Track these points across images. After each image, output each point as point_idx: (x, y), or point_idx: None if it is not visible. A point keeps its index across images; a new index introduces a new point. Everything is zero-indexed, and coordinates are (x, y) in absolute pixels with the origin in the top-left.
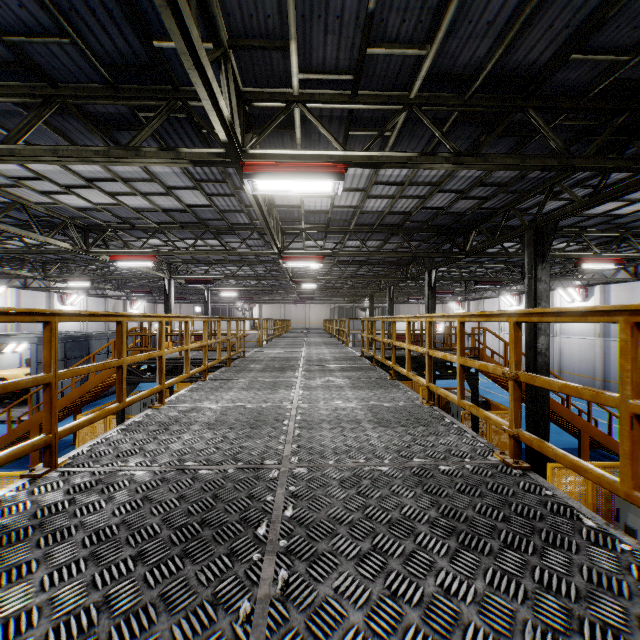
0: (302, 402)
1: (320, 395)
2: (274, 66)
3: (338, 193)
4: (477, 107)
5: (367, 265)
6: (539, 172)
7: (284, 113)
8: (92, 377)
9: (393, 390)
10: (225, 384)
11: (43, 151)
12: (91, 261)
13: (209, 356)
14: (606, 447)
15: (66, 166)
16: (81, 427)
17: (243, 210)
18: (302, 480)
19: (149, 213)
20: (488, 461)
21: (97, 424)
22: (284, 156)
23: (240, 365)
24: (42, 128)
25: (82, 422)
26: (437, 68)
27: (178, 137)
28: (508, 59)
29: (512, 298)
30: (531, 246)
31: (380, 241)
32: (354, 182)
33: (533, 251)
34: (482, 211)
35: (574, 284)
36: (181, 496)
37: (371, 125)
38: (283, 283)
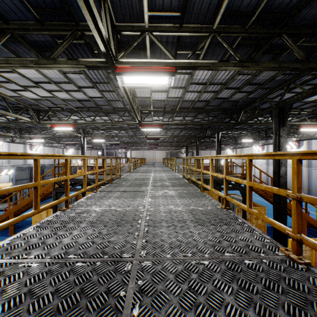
0: (150, 206)
1: (161, 202)
2: (133, 7)
3: (171, 85)
4: (252, 33)
5: (185, 130)
6: (282, 76)
7: (140, 38)
8: (41, 188)
9: (203, 198)
10: (107, 194)
11: (1, 61)
12: (44, 128)
13: (102, 177)
14: (315, 227)
15: (22, 74)
16: (2, 229)
17: (120, 100)
18: (148, 273)
19: (70, 102)
20: (277, 256)
21: (43, 213)
22: (140, 63)
23: (117, 183)
24: (5, 51)
25: (3, 225)
26: (230, 8)
27: (81, 56)
28: (274, 0)
29: (259, 147)
30: (276, 118)
31: (192, 117)
32: (179, 83)
33: (278, 120)
34: (248, 100)
35: (292, 140)
36: (56, 290)
37: (190, 47)
38: (142, 139)
